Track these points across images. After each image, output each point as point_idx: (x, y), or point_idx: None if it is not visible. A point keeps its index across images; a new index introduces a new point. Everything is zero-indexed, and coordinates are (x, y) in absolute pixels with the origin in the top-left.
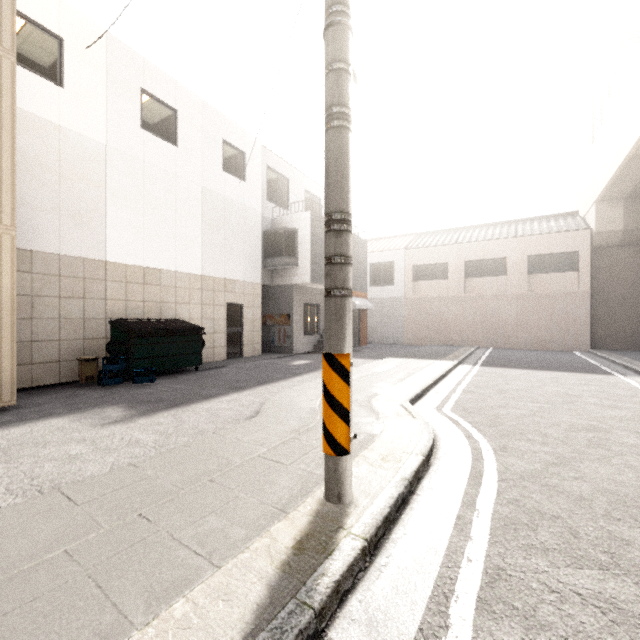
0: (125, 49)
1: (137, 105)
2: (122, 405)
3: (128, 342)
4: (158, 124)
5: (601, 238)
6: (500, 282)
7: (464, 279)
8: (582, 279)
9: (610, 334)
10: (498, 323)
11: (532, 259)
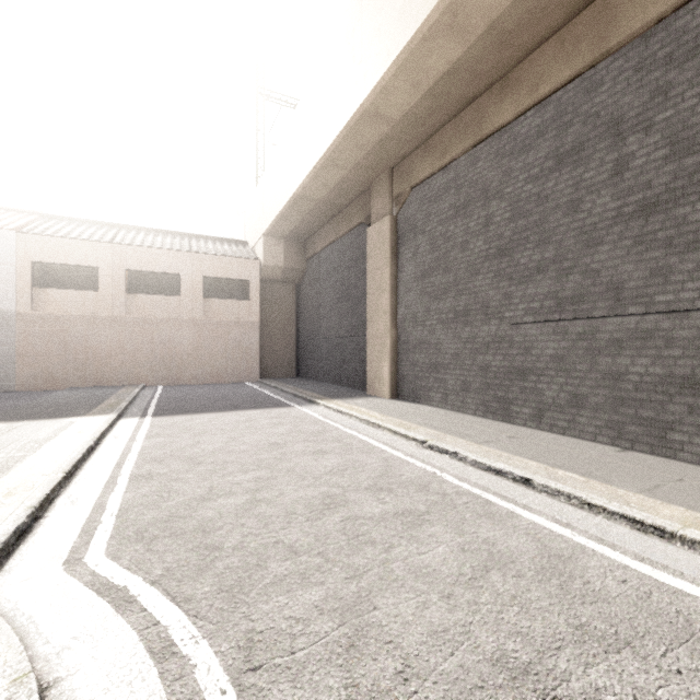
0: None
1: None
2: None
3: None
4: None
5: (268, 271)
6: (173, 303)
7: (125, 294)
8: (253, 309)
9: (274, 363)
10: (170, 354)
11: (208, 281)
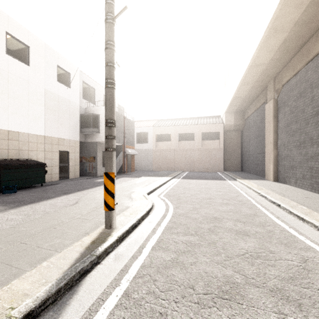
0: None
1: (3, 41)
2: None
3: None
4: (17, 52)
5: (227, 127)
6: (191, 143)
7: (177, 141)
8: (221, 143)
9: (230, 165)
10: (191, 161)
11: (203, 134)
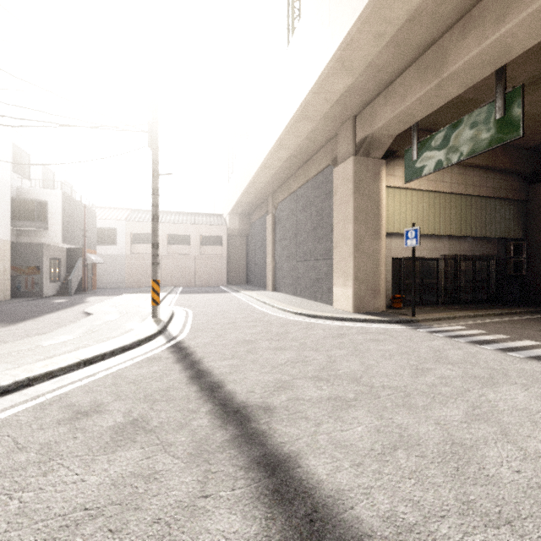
0: None
1: None
2: None
3: None
4: None
5: (231, 231)
6: (187, 249)
7: (166, 245)
8: (224, 250)
9: (235, 277)
10: (186, 272)
11: (202, 237)
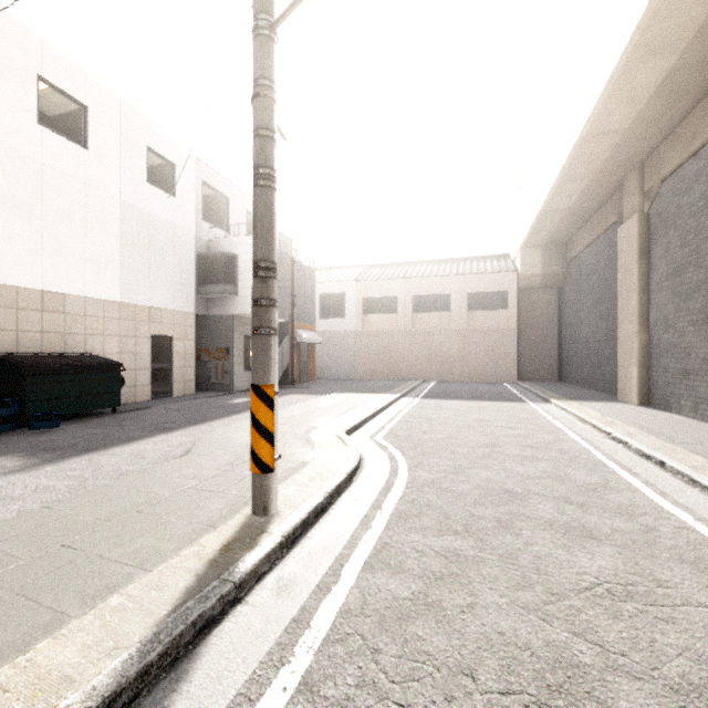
0: (16, 25)
1: (33, 95)
2: (18, 454)
3: (22, 381)
4: (62, 120)
5: (525, 280)
6: (444, 318)
7: (412, 314)
8: (511, 317)
9: (533, 367)
10: (442, 357)
11: (471, 297)
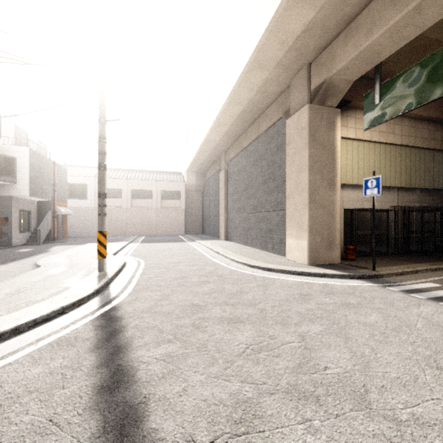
0: None
1: None
2: None
3: None
4: None
5: (188, 187)
6: (149, 202)
7: (131, 199)
8: (182, 204)
9: (191, 227)
10: (148, 223)
11: (163, 192)
